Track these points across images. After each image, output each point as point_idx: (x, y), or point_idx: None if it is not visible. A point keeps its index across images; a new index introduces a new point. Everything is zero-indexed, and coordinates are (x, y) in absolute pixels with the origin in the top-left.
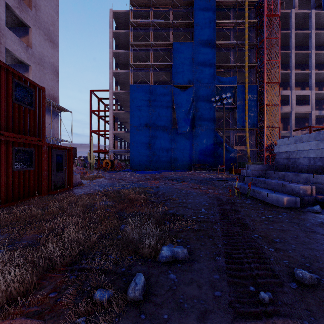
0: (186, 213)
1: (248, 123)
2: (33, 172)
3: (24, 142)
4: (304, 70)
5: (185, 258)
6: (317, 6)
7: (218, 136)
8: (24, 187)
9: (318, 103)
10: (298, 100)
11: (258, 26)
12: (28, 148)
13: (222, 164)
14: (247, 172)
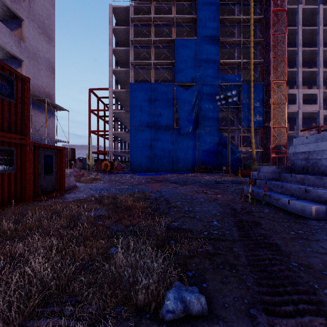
0: (195, 226)
1: (254, 123)
2: (14, 175)
3: (2, 140)
4: (311, 68)
5: (203, 312)
6: (325, 2)
7: (223, 136)
8: (2, 193)
9: (325, 102)
10: (305, 99)
11: (264, 21)
12: (7, 147)
13: (226, 165)
14: (259, 174)
